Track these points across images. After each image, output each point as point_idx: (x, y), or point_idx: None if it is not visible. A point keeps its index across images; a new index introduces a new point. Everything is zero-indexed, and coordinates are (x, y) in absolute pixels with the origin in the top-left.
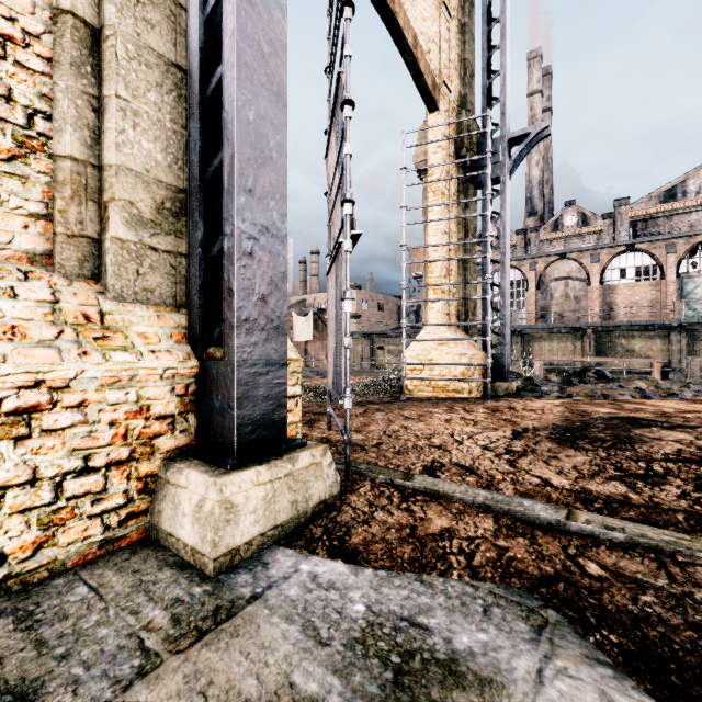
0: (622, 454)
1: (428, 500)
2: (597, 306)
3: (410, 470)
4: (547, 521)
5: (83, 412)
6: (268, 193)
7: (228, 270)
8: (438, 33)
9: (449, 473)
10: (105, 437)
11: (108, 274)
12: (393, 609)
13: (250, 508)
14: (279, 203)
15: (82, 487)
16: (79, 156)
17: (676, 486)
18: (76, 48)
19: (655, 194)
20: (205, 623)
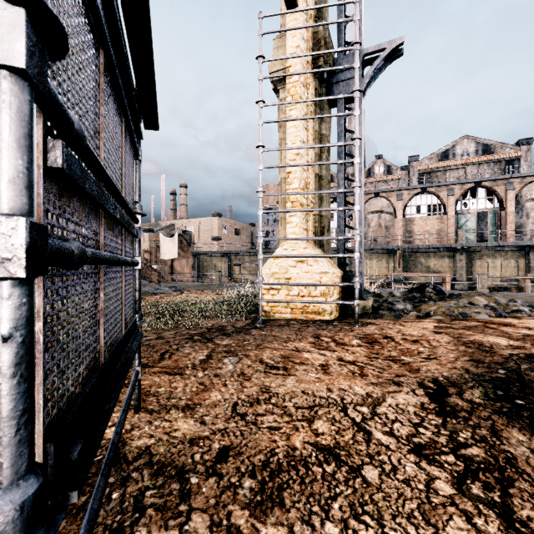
0: None
1: None
2: (401, 233)
3: None
4: None
5: None
6: None
7: None
8: None
9: None
10: None
11: None
12: None
13: None
14: None
15: None
16: None
17: None
18: None
19: (435, 154)
20: None
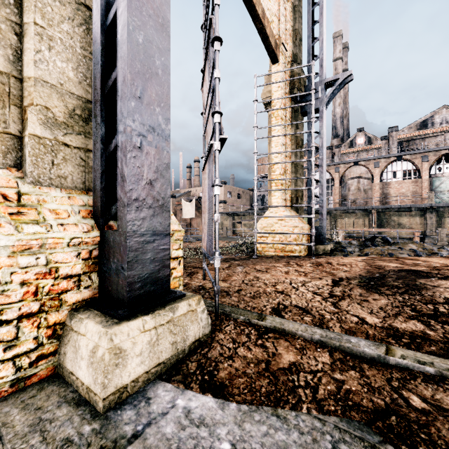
0: (414, 298)
1: (277, 337)
2: (378, 195)
3: (263, 311)
4: (371, 355)
5: None
6: (154, 101)
7: (121, 160)
8: (278, 10)
9: (291, 313)
10: (17, 294)
11: (26, 163)
12: (254, 447)
13: (137, 351)
14: (163, 110)
15: None
16: (3, 69)
17: None
18: None
19: (414, 124)
20: None
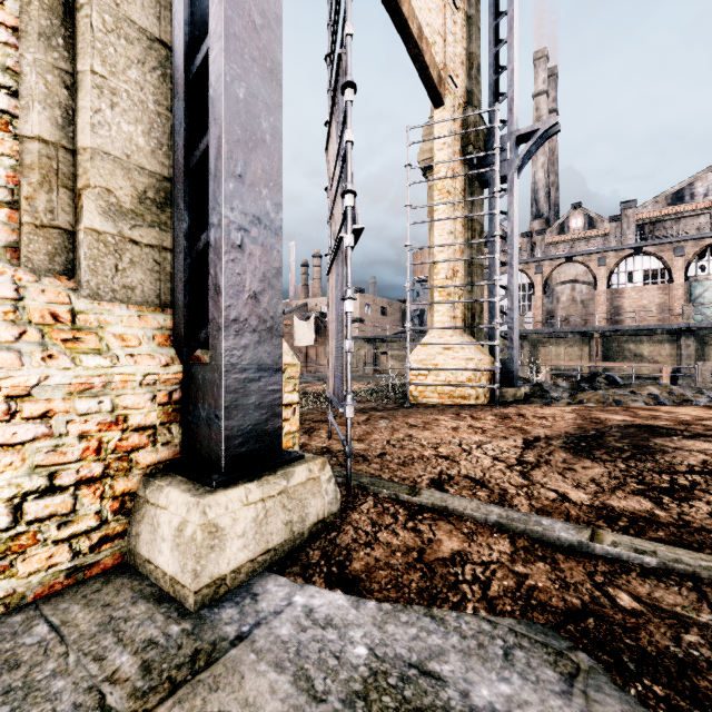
0: (643, 466)
1: (436, 518)
2: (604, 310)
3: (416, 483)
4: (569, 543)
5: (48, 424)
6: (260, 180)
7: (215, 264)
8: (443, 25)
9: (458, 486)
10: (74, 451)
11: (81, 269)
12: (399, 652)
13: (238, 531)
14: (272, 192)
15: (47, 509)
16: (49, 137)
17: (706, 502)
18: (45, 17)
19: (662, 197)
20: (180, 672)
